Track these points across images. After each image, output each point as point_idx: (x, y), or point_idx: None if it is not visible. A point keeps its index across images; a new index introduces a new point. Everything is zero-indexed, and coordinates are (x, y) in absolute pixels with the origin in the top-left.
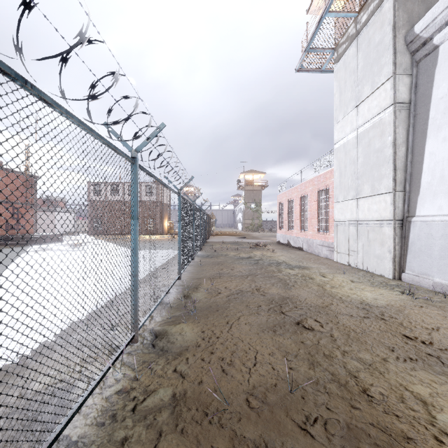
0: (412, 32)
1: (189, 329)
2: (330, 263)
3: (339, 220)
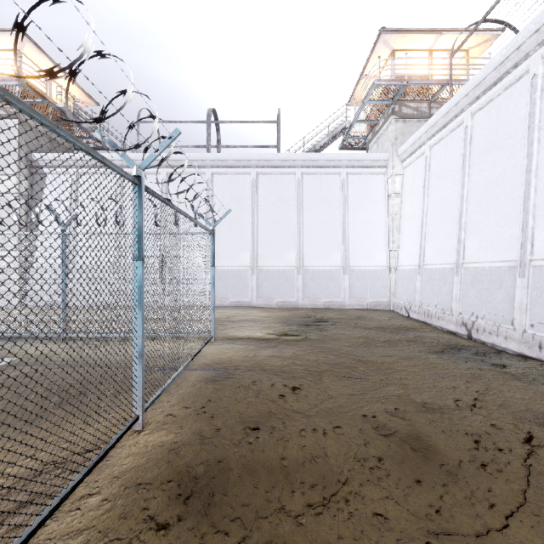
0: (31, 156)
1: None
2: None
3: None
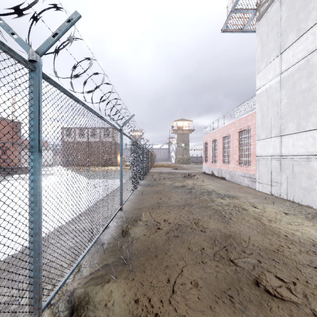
0: None
1: (119, 295)
2: (253, 192)
3: (261, 155)
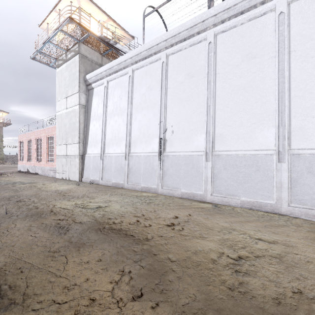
0: (86, 77)
1: None
2: (52, 179)
3: (58, 155)
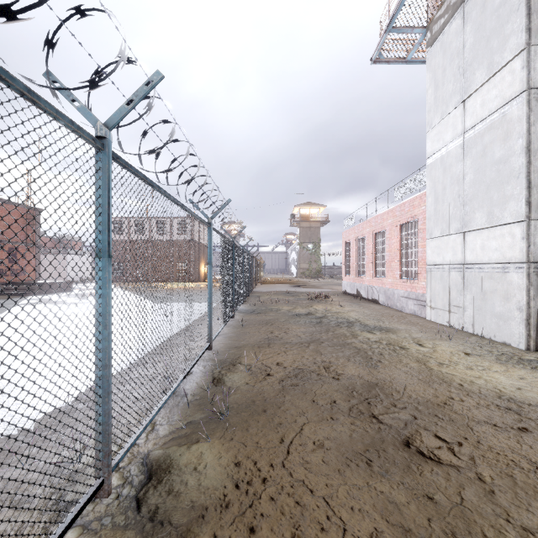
0: None
1: (212, 457)
2: (421, 323)
3: (433, 264)
